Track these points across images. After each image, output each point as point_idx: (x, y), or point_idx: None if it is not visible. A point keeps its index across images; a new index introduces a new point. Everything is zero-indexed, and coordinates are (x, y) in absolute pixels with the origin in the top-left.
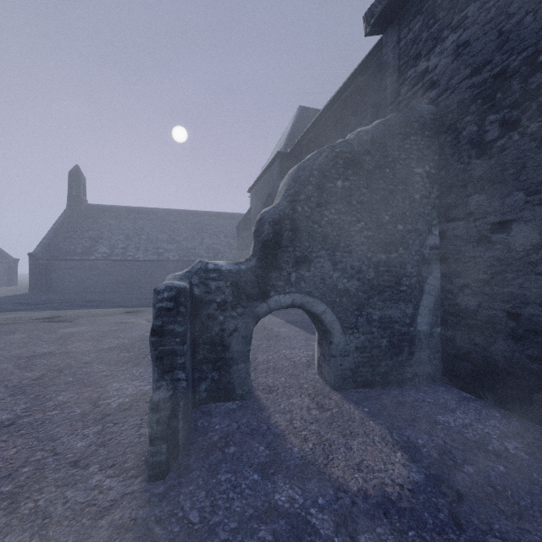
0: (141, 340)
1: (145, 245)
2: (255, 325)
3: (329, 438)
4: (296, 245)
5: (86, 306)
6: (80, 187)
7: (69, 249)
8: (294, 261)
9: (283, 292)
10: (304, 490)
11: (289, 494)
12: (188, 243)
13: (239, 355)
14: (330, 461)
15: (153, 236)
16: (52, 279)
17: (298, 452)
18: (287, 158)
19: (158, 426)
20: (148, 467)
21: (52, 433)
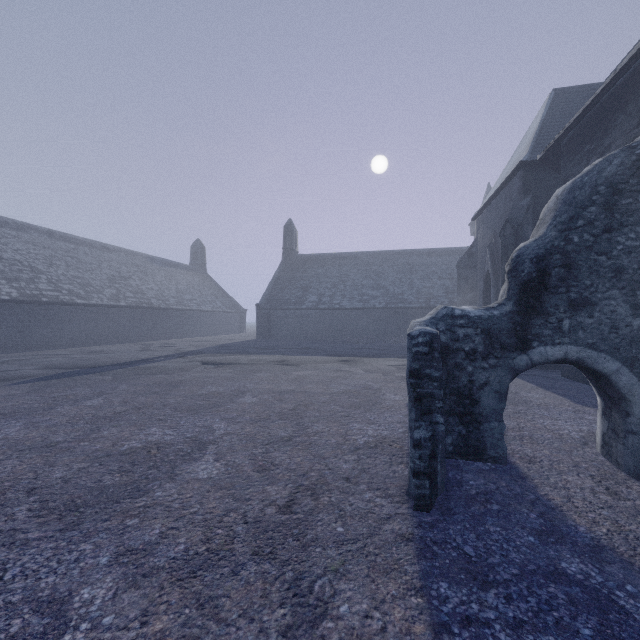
0: (365, 389)
1: (350, 292)
2: (511, 380)
3: (634, 530)
4: (571, 284)
5: (304, 352)
6: (292, 239)
7: (285, 299)
8: (567, 304)
9: (550, 343)
10: (602, 571)
11: (580, 567)
12: (395, 288)
13: (491, 412)
14: (639, 554)
15: (358, 282)
16: (273, 327)
17: (586, 532)
18: (534, 168)
19: (421, 462)
20: (414, 497)
21: (320, 452)
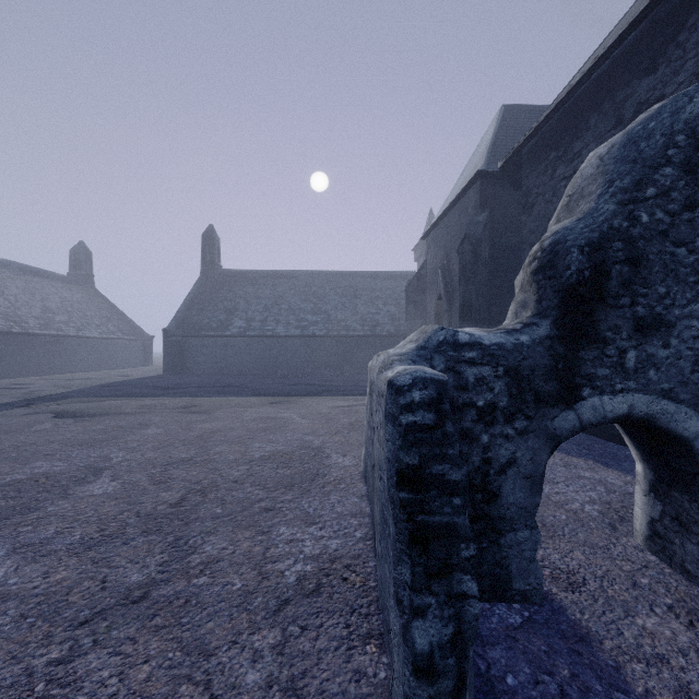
0: (301, 448)
1: (286, 316)
2: (549, 455)
3: None
4: (638, 292)
5: (224, 392)
6: (214, 250)
7: (203, 323)
8: (632, 325)
9: (609, 390)
10: None
11: None
12: (337, 313)
13: (518, 512)
14: None
15: (295, 306)
16: (186, 359)
17: None
18: (491, 180)
19: None
20: None
21: (202, 632)
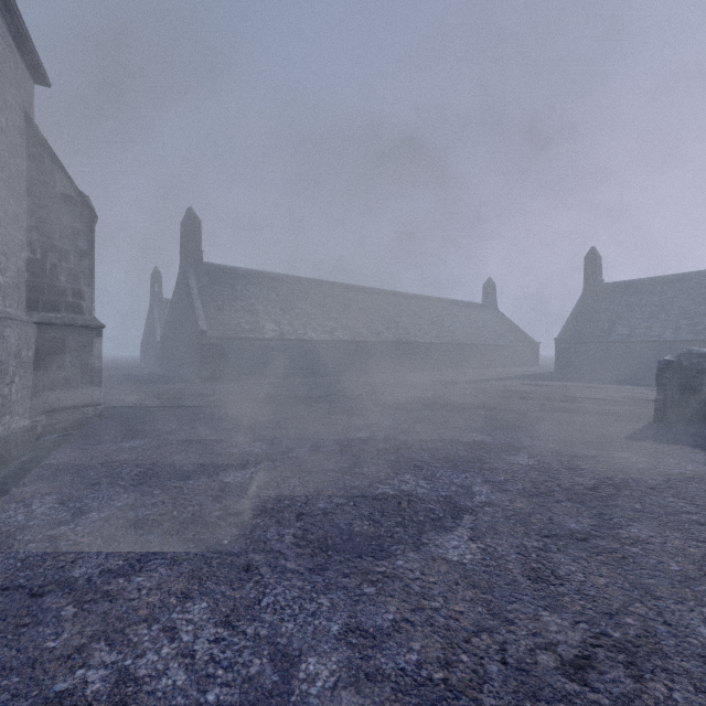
0: None
1: (675, 322)
2: None
3: None
4: None
5: (609, 383)
6: (595, 269)
7: (586, 332)
8: None
9: None
10: None
11: None
12: None
13: None
14: None
15: (688, 310)
16: (573, 361)
17: None
18: None
19: (657, 406)
20: (653, 418)
21: (614, 412)
